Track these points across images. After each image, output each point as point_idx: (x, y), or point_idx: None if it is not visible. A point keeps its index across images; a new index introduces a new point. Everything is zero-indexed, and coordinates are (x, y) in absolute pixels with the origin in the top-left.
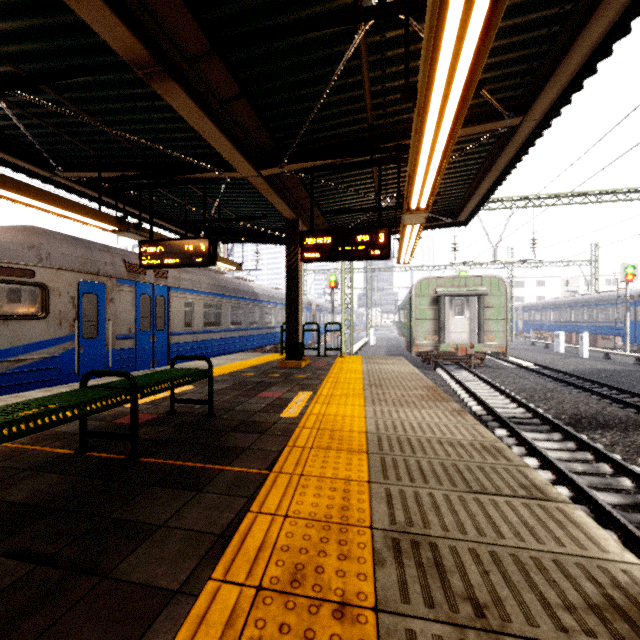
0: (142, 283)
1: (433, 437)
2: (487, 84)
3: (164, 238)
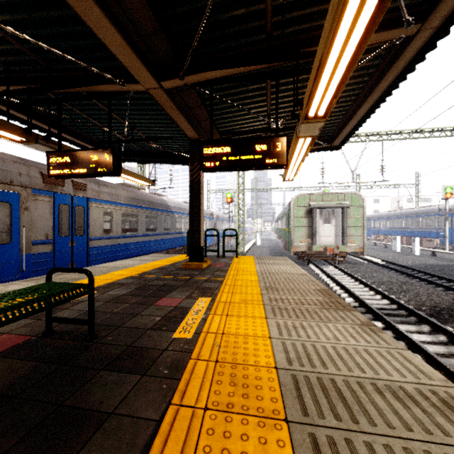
0: (61, 194)
1: (364, 377)
2: None
3: None
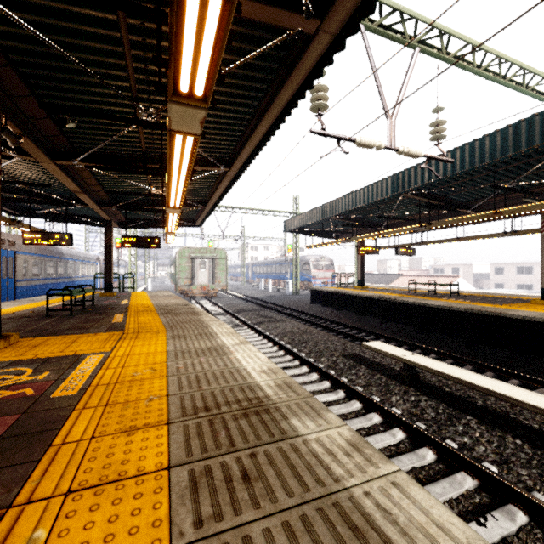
0: (2, 249)
1: (171, 303)
2: (193, 196)
3: (27, 226)
